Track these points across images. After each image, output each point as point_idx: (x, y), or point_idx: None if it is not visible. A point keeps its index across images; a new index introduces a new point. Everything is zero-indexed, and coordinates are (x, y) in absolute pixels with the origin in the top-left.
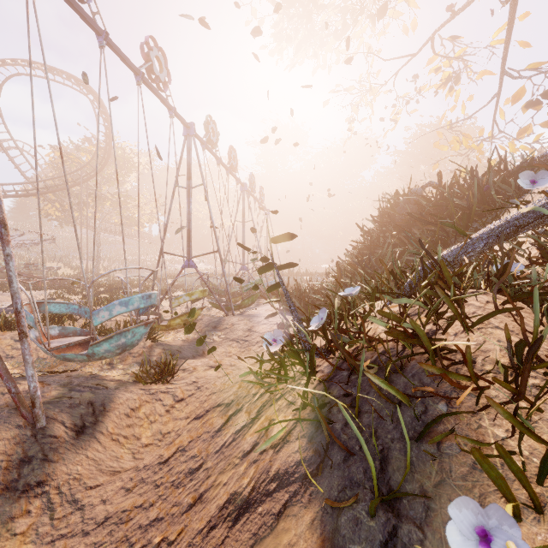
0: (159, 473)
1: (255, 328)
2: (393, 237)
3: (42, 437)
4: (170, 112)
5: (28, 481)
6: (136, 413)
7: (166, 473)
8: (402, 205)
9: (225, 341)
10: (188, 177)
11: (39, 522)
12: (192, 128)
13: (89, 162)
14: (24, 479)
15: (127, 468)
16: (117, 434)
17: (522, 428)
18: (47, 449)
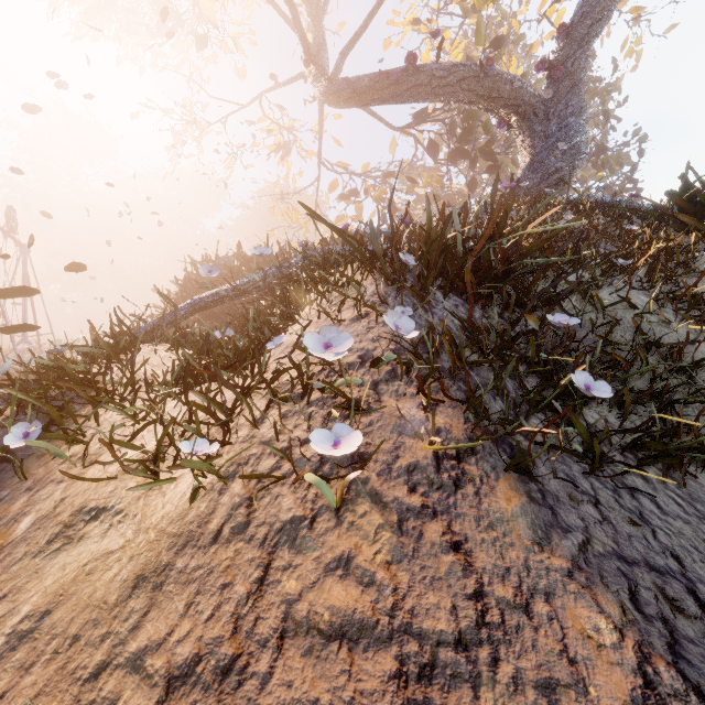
0: None
1: None
2: None
3: None
4: None
5: None
6: None
7: None
8: None
9: None
10: None
11: None
12: None
13: None
14: None
15: None
16: None
17: (95, 401)
18: None
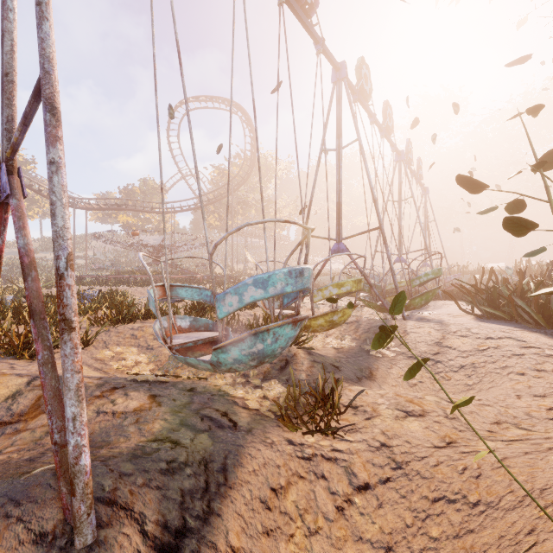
0: None
1: (448, 341)
2: None
3: None
4: (317, 47)
5: None
6: (280, 502)
7: None
8: None
9: (400, 357)
10: (338, 135)
11: None
12: (342, 68)
13: (238, 172)
14: None
15: None
16: (245, 552)
17: None
18: None
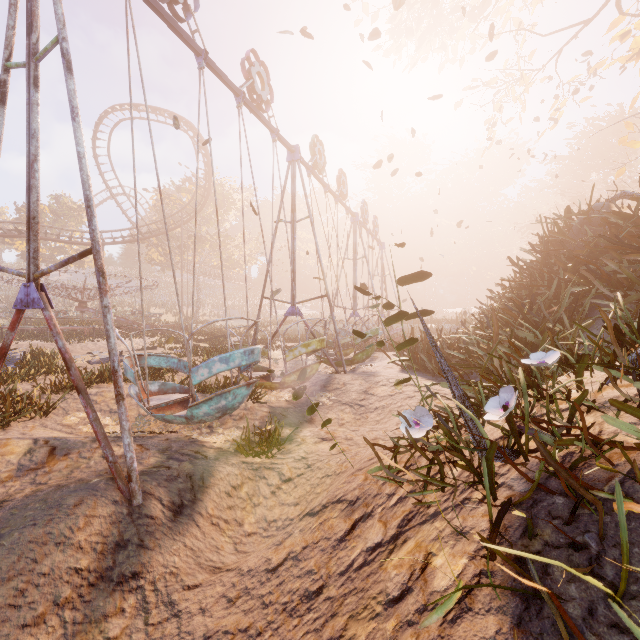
0: (267, 585)
1: (372, 390)
2: (567, 272)
3: (138, 517)
4: (273, 135)
5: (123, 571)
6: (238, 493)
7: (275, 587)
8: (578, 228)
9: (336, 404)
10: (292, 210)
11: (133, 626)
12: (296, 151)
13: (189, 202)
14: (119, 568)
15: (228, 564)
16: (217, 517)
17: None
18: (143, 532)
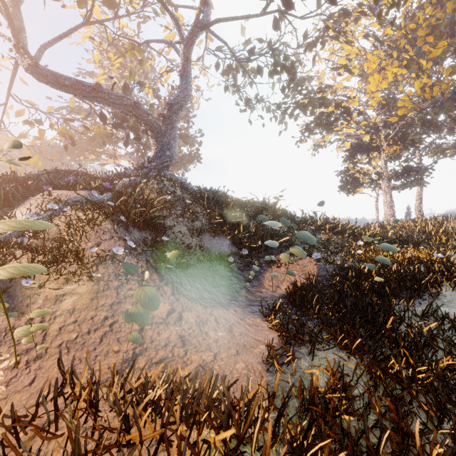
0: None
1: None
2: None
3: None
4: None
5: None
6: None
7: None
8: None
9: None
10: None
11: None
12: None
13: None
14: None
15: None
16: None
17: None
18: None
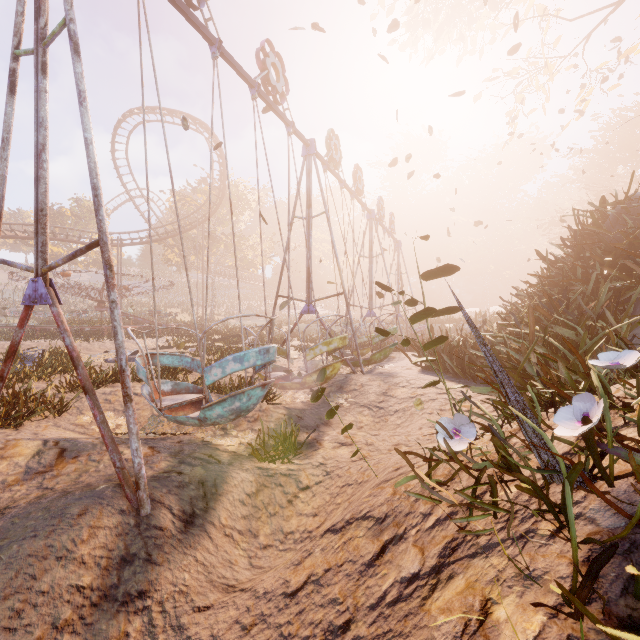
0: (285, 612)
1: (392, 391)
2: (605, 267)
3: (146, 529)
4: (288, 129)
5: (129, 589)
6: (252, 501)
7: (295, 616)
8: (615, 219)
9: (354, 406)
10: (308, 205)
11: None
12: (312, 145)
13: (204, 203)
14: (124, 586)
15: (242, 581)
16: (231, 527)
17: None
18: (151, 545)
